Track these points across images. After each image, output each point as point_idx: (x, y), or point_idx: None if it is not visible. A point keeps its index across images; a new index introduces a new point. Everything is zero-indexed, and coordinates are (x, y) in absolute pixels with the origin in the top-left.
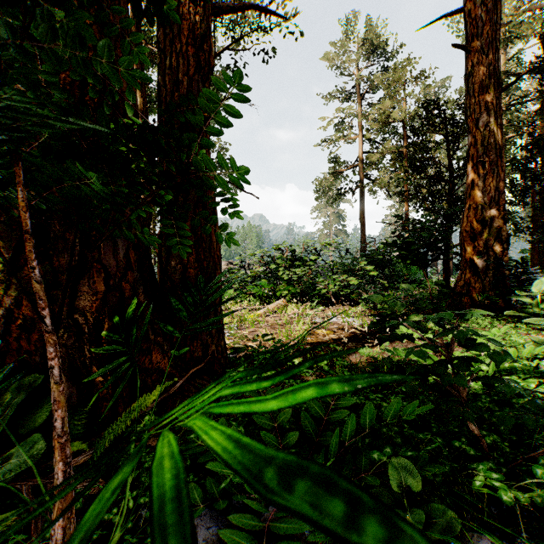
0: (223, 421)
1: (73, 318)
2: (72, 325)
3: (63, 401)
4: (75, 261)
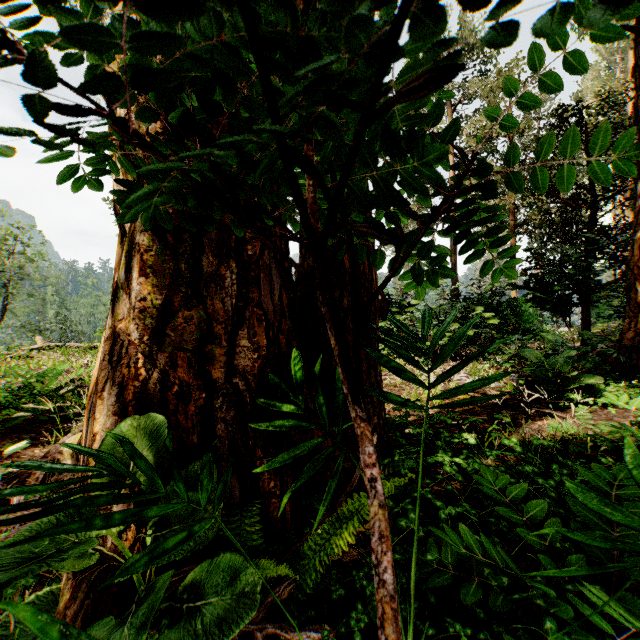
0: (484, 539)
1: (232, 382)
2: (231, 392)
3: (389, 536)
4: (231, 305)
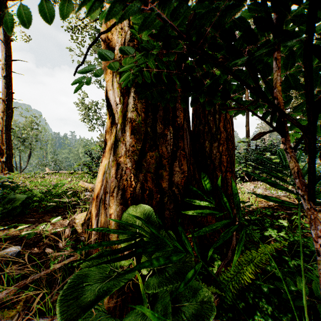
0: None
1: (171, 189)
2: (171, 194)
3: None
4: (170, 149)
